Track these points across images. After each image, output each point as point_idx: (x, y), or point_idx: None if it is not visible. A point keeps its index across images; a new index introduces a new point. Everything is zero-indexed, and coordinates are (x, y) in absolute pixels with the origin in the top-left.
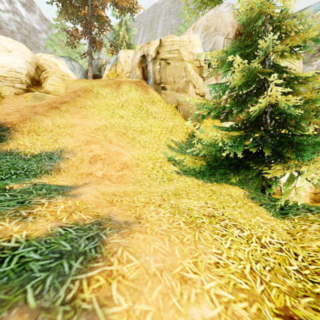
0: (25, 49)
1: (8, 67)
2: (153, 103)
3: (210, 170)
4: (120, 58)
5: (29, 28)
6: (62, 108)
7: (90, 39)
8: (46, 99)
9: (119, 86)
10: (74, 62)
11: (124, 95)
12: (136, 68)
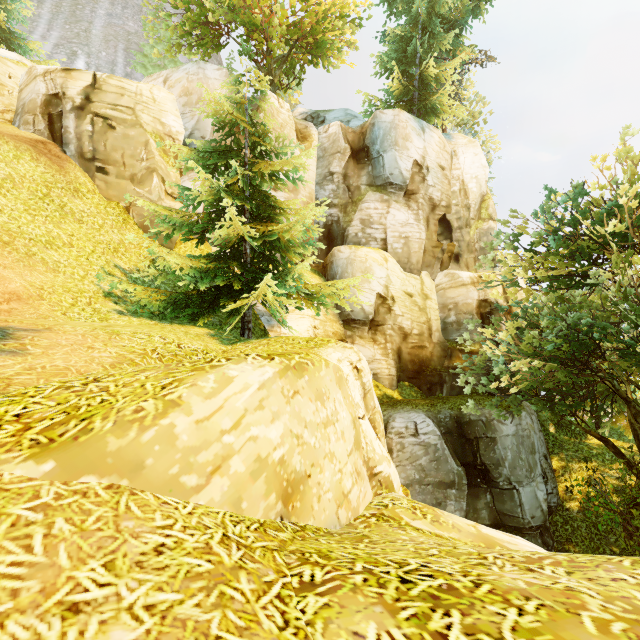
0: None
1: None
2: (76, 194)
3: (174, 310)
4: None
5: None
6: None
7: None
8: None
9: None
10: None
11: (3, 164)
12: (34, 112)
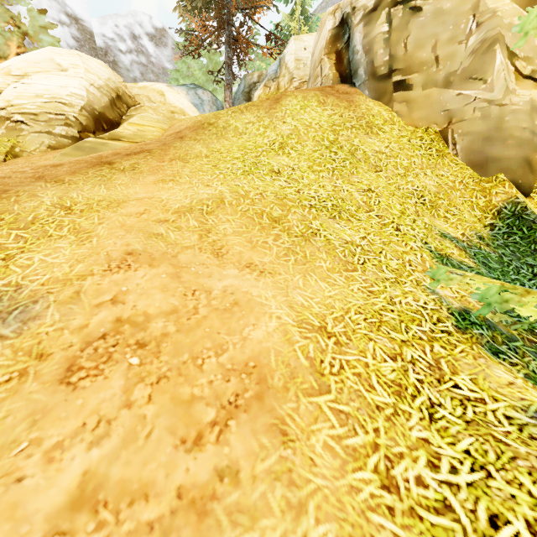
0: (101, 66)
1: (48, 95)
2: (369, 130)
3: None
4: (287, 55)
5: (158, 70)
6: (122, 163)
7: (228, 34)
8: (104, 151)
9: (278, 101)
10: (201, 90)
11: (289, 119)
12: (322, 59)
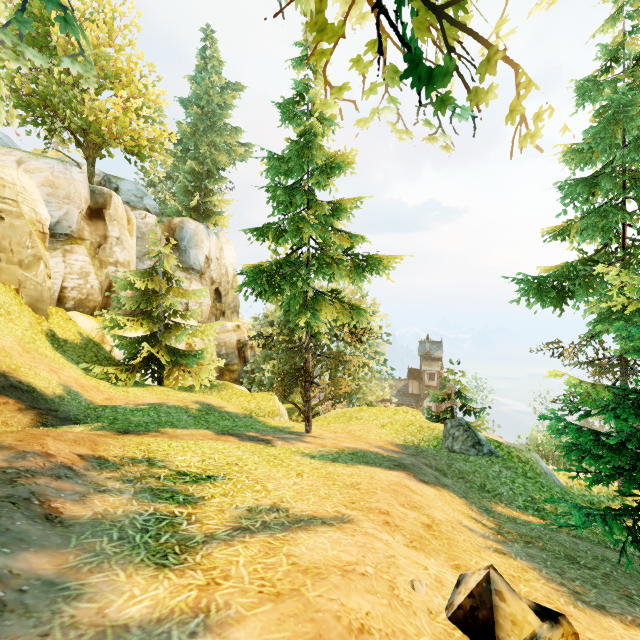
0: None
1: None
2: None
3: (133, 378)
4: None
5: None
6: None
7: None
8: None
9: None
10: None
11: None
12: None
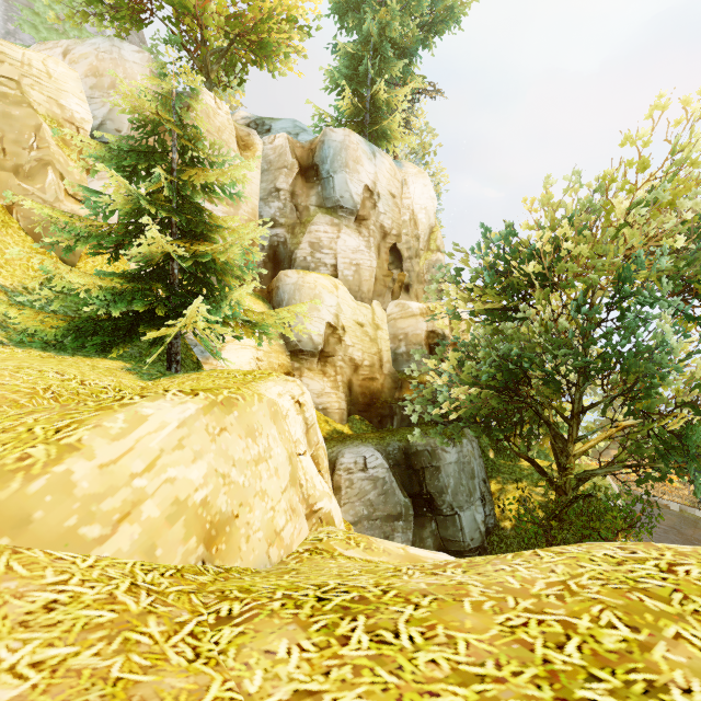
0: None
1: None
2: None
3: (77, 339)
4: None
5: None
6: None
7: None
8: None
9: None
10: None
11: None
12: None
